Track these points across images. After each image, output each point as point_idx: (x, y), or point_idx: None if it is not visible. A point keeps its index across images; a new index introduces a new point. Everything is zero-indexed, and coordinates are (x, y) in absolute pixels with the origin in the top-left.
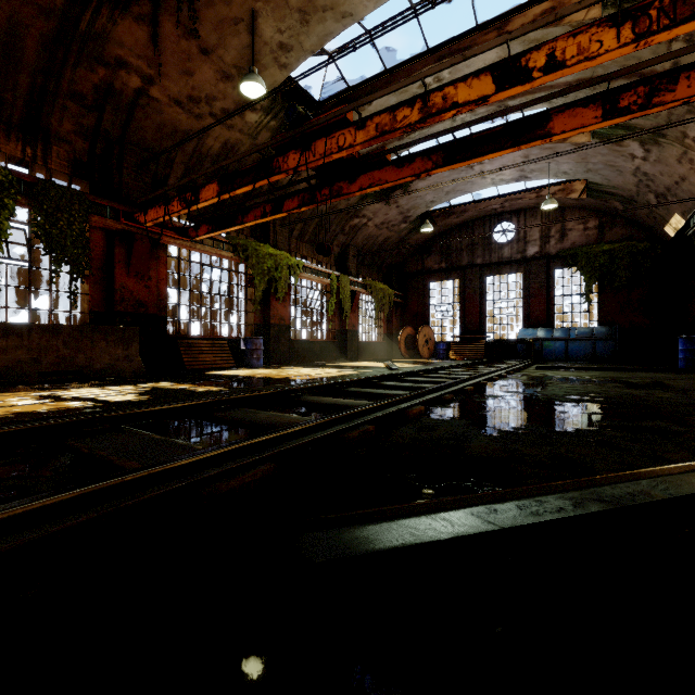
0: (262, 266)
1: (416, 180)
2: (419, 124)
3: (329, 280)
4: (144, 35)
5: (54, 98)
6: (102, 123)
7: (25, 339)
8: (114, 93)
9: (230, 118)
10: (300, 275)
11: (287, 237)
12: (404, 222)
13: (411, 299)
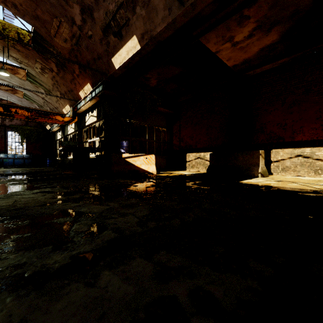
0: None
1: None
2: None
3: None
4: None
5: None
6: None
7: None
8: None
9: None
10: None
11: None
12: None
13: None
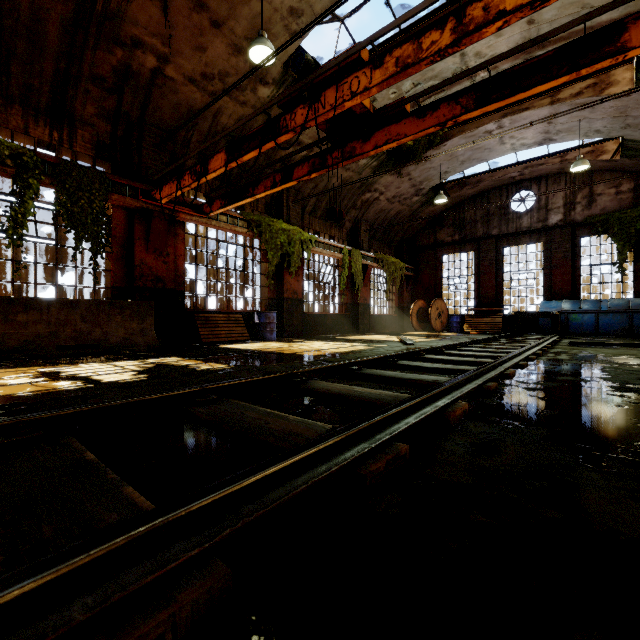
0: (275, 241)
1: (430, 150)
2: (451, 48)
3: (341, 254)
4: (157, 11)
5: (77, 82)
6: (122, 105)
7: (44, 313)
8: (132, 75)
9: (243, 94)
10: (312, 249)
11: (300, 212)
12: (416, 194)
13: (422, 272)
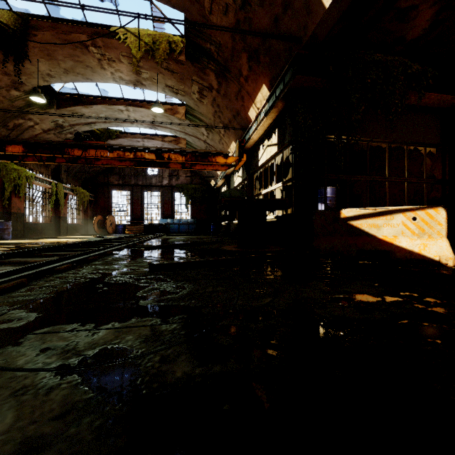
0: (9, 176)
1: (109, 139)
2: (133, 159)
3: (51, 186)
4: None
5: None
6: None
7: None
8: None
9: None
10: (32, 182)
11: None
12: None
13: (100, 199)
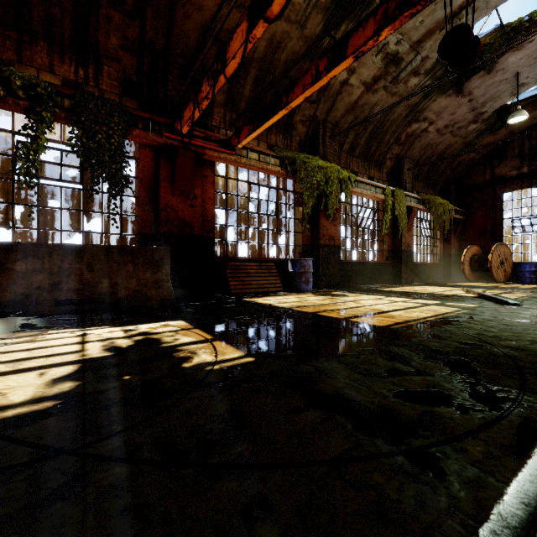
0: (310, 180)
1: (506, 53)
2: None
3: (383, 195)
4: None
5: (97, 8)
6: (146, 33)
7: (46, 261)
8: None
9: None
10: (351, 190)
11: (337, 150)
12: (474, 121)
13: (474, 214)
